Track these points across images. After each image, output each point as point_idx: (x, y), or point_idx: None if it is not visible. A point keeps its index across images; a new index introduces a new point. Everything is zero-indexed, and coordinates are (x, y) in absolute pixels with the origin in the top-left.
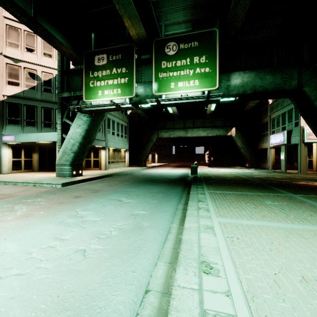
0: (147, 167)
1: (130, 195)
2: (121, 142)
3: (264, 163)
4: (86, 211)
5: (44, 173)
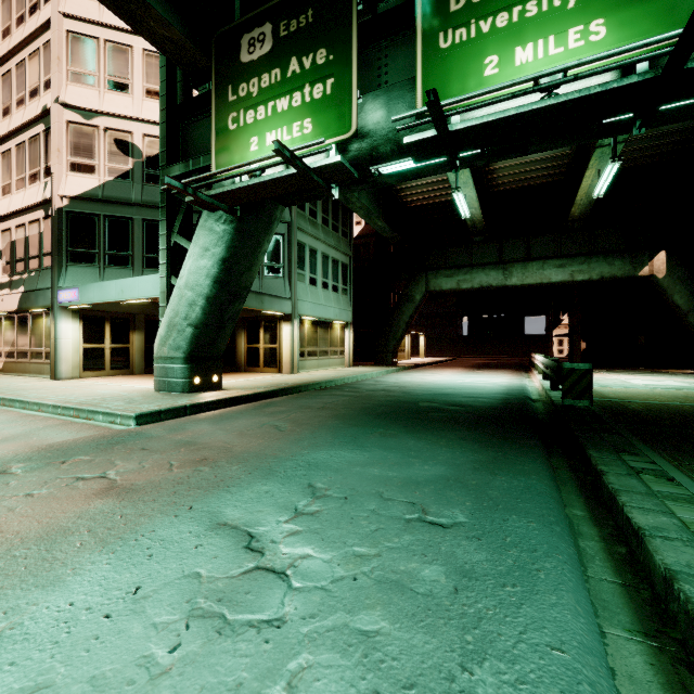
0: (399, 368)
1: (313, 500)
2: (333, 304)
3: None
4: None
5: (145, 379)
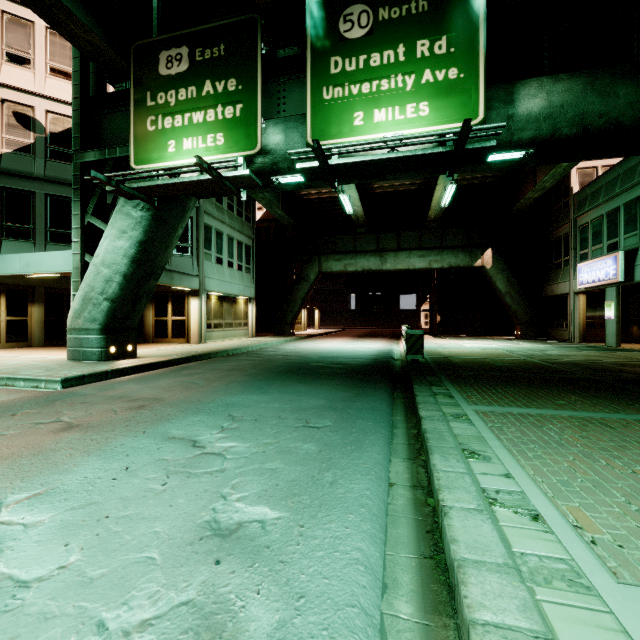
0: (296, 337)
1: (233, 422)
2: (238, 281)
3: (560, 327)
4: (39, 506)
5: (49, 351)
